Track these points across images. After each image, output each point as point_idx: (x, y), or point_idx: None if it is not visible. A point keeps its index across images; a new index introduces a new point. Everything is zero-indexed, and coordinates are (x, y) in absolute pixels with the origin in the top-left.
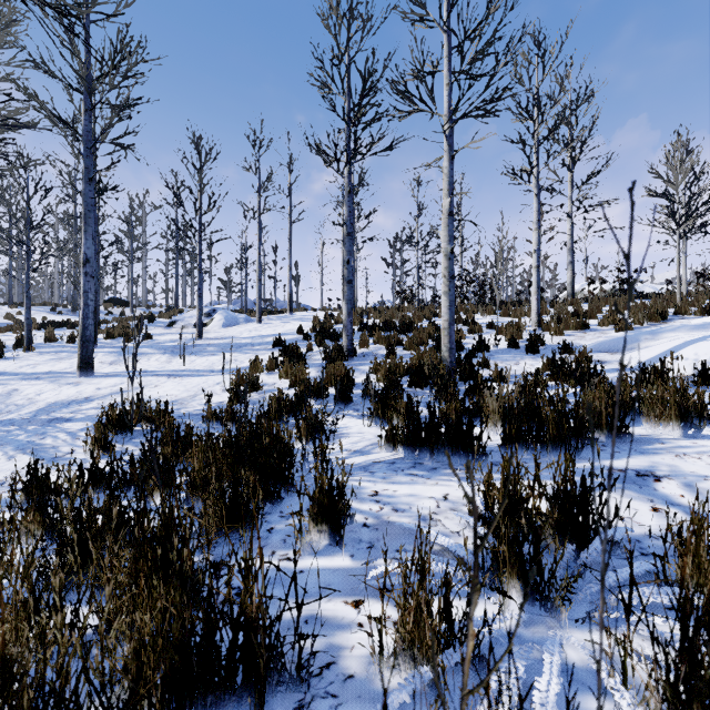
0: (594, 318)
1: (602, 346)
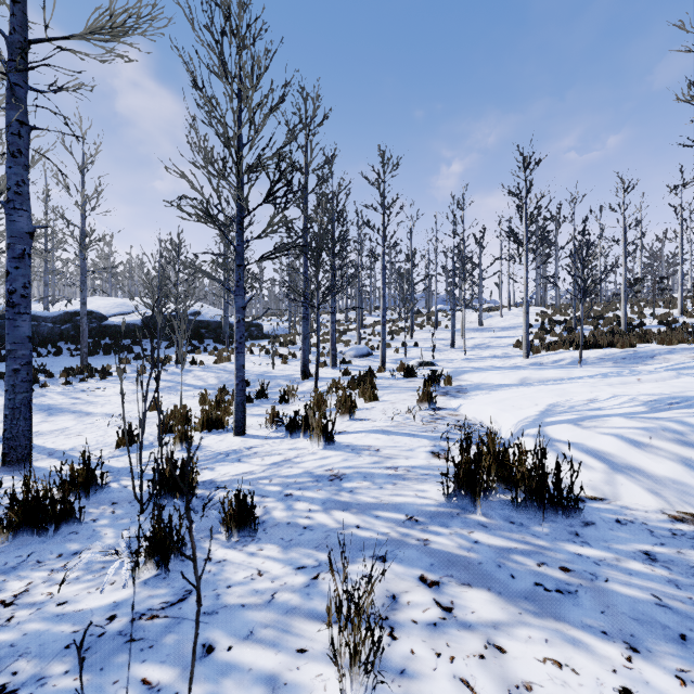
0: None
1: None
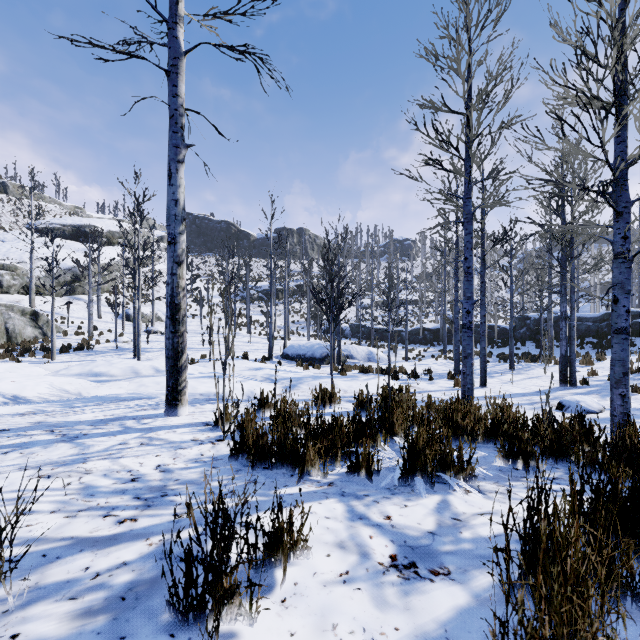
0: None
1: None
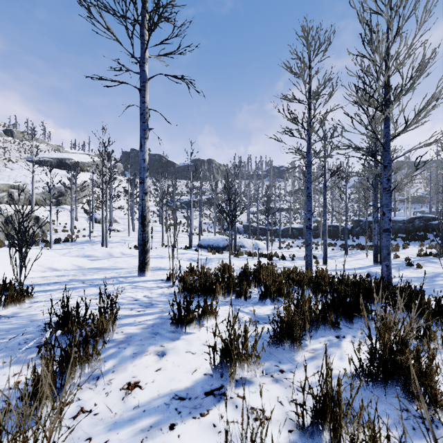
0: None
1: None
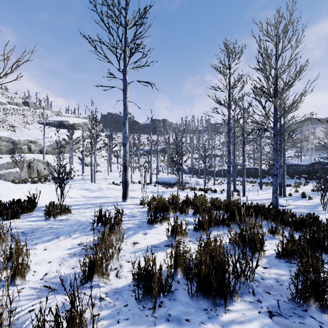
0: None
1: None
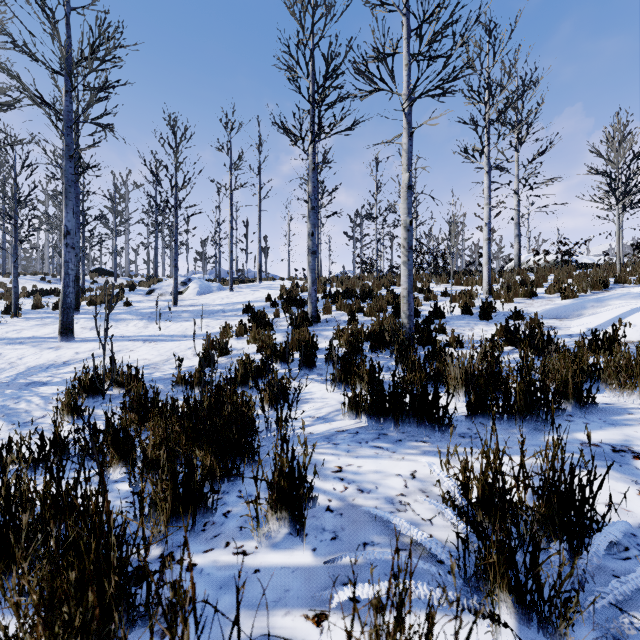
0: (540, 287)
1: (551, 313)
